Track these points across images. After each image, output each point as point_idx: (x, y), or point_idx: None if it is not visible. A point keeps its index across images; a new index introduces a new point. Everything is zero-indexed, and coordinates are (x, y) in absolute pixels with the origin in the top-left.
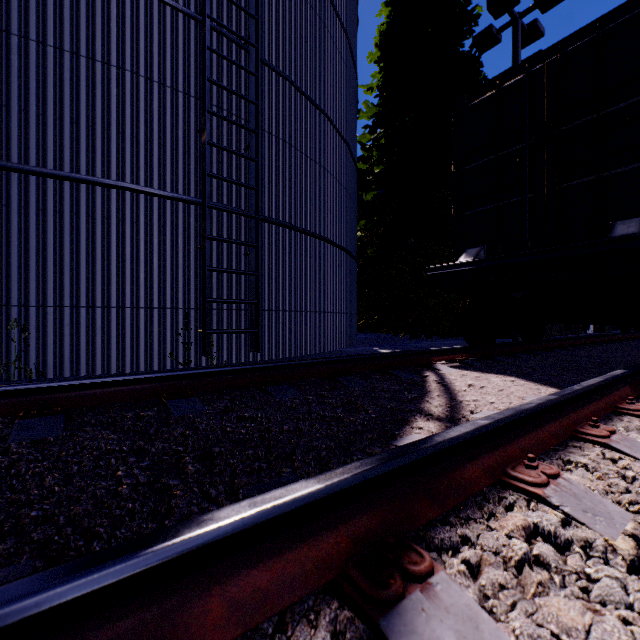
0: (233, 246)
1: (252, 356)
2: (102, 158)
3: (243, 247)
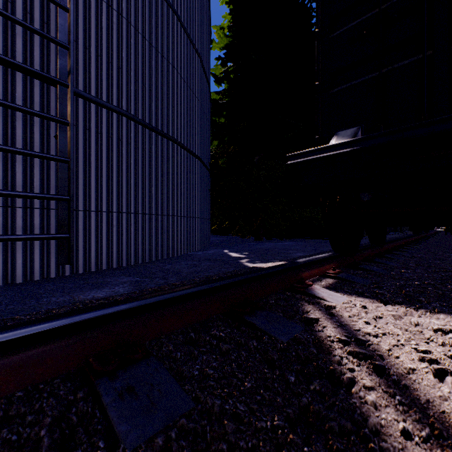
0: (35, 122)
1: (69, 268)
2: None
3: (53, 127)
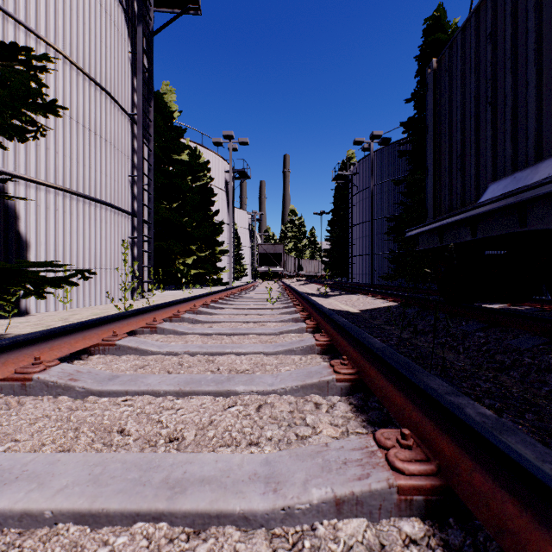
0: None
1: None
2: None
3: None
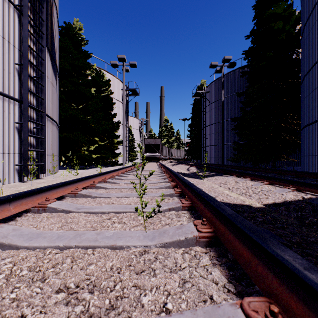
0: None
1: None
2: None
3: None
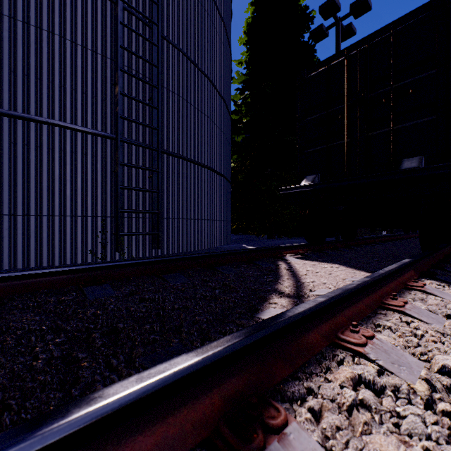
0: (140, 171)
1: (154, 252)
2: (35, 100)
3: (147, 172)
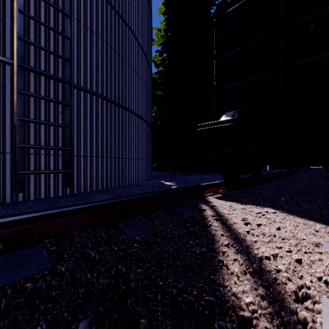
0: (51, 104)
1: (69, 190)
2: None
3: (60, 106)
